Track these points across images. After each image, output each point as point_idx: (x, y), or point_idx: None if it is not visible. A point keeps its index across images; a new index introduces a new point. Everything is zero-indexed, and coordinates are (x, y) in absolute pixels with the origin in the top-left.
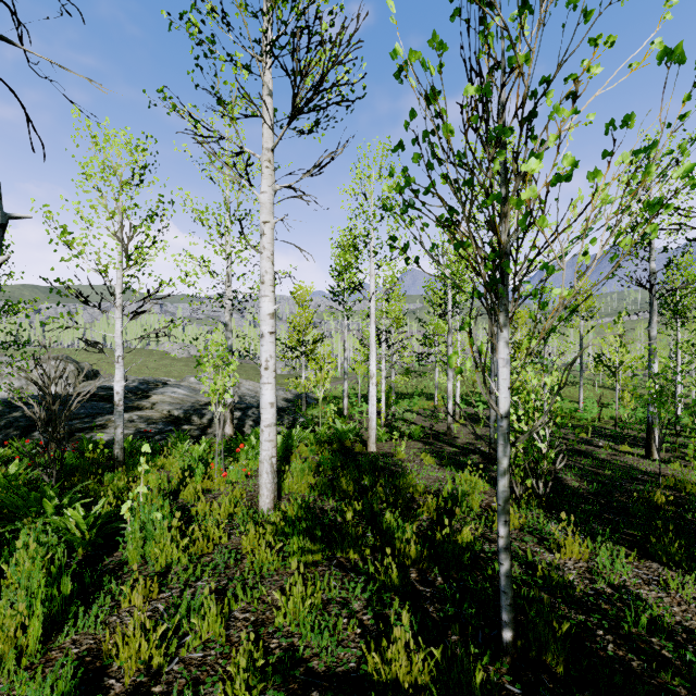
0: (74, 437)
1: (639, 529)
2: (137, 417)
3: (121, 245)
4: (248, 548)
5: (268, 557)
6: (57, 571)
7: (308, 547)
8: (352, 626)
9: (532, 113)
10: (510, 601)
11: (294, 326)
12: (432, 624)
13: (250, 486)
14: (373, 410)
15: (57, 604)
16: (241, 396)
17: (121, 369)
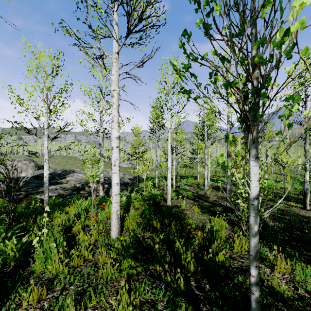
0: (28, 197)
1: None
2: (59, 187)
3: (47, 105)
4: (102, 262)
5: (111, 270)
6: None
7: (133, 265)
8: None
9: None
10: None
11: (133, 145)
12: None
13: (108, 224)
14: (169, 185)
15: None
16: (109, 177)
17: (47, 165)
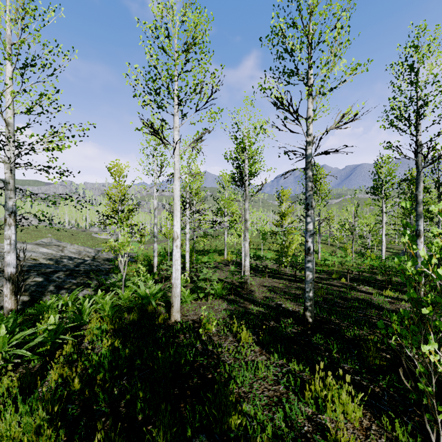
0: None
1: None
2: None
3: None
4: None
5: None
6: None
7: None
8: None
9: None
10: None
11: (110, 197)
12: None
13: None
14: (177, 275)
15: None
16: (58, 259)
17: None
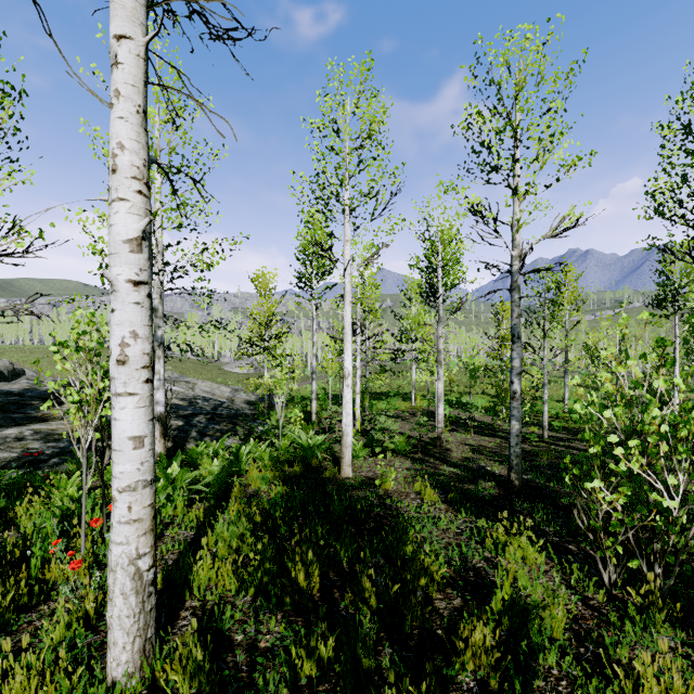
0: None
1: None
2: (31, 432)
3: None
4: None
5: None
6: None
7: None
8: None
9: None
10: None
11: (254, 318)
12: None
13: None
14: (348, 421)
15: None
16: (192, 399)
17: None
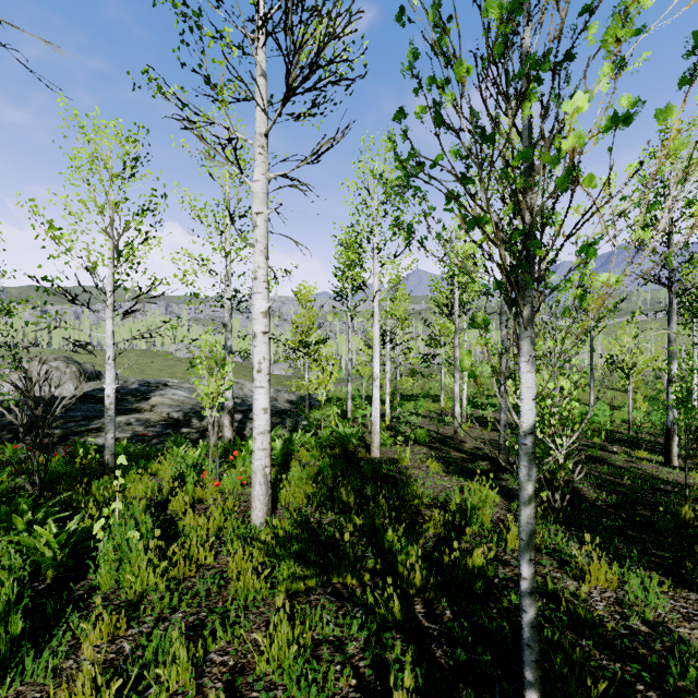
0: (68, 441)
1: (669, 549)
2: (135, 419)
3: (112, 241)
4: (235, 571)
5: (254, 584)
6: (4, 608)
7: (299, 573)
8: (346, 676)
9: (566, 56)
10: (536, 657)
11: (297, 327)
12: (440, 674)
13: (245, 496)
14: (377, 414)
15: (3, 646)
16: (244, 398)
17: (112, 371)
